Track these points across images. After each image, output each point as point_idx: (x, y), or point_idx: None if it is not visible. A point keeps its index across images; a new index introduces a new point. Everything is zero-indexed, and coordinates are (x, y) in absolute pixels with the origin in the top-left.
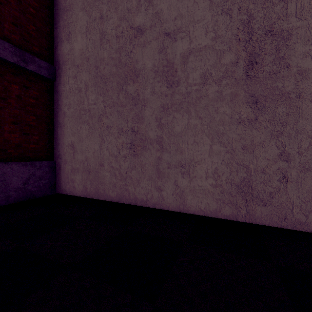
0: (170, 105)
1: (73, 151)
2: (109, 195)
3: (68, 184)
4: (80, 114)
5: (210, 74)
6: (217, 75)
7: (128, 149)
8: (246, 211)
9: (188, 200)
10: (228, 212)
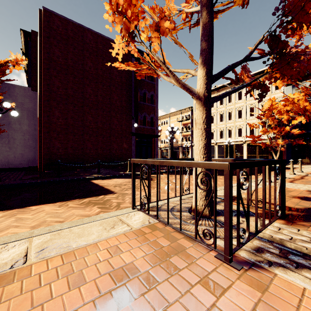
0: None
1: None
2: None
3: None
4: None
5: (0, 141)
6: (2, 142)
7: None
8: (8, 166)
9: None
10: (4, 166)
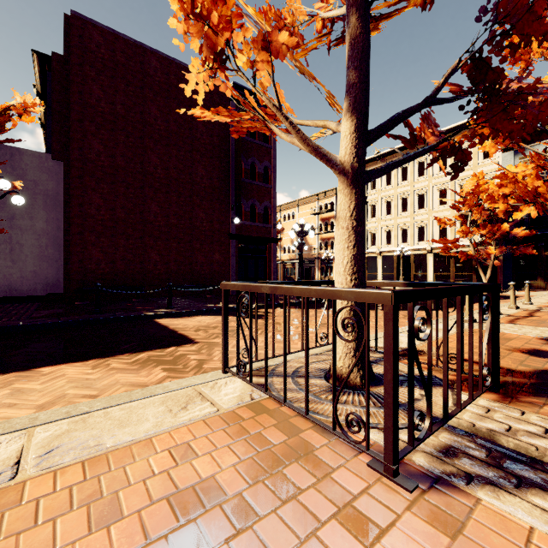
0: None
1: None
2: None
3: None
4: None
5: None
6: None
7: None
8: (10, 293)
9: None
10: (4, 294)
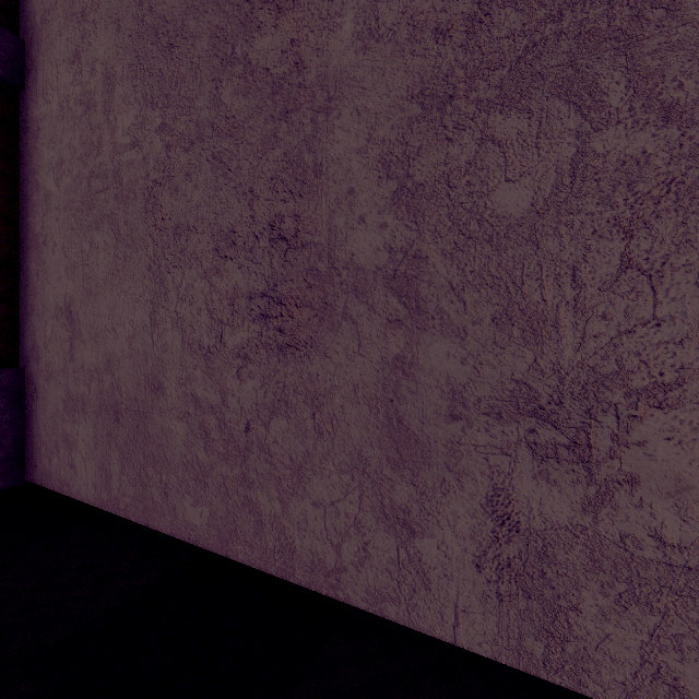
0: (462, 78)
1: (70, 333)
2: (184, 515)
3: (57, 452)
4: (90, 192)
5: None
6: None
7: (257, 323)
8: None
9: (583, 614)
10: None
